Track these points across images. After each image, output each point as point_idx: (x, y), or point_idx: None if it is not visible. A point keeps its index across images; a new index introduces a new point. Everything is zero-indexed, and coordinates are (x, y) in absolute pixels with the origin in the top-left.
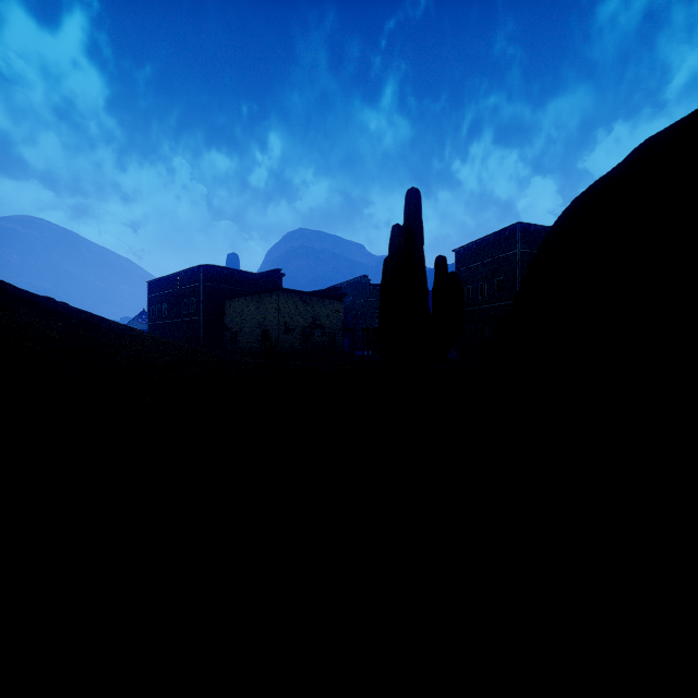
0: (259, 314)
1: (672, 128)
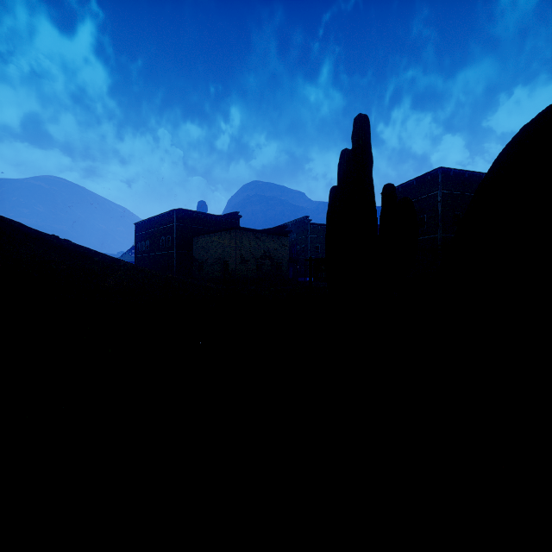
0: (220, 248)
1: None
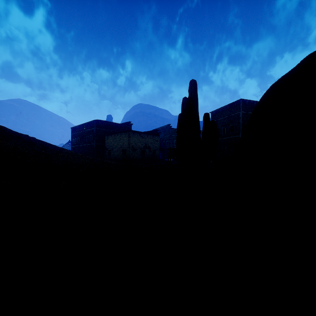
0: (120, 142)
1: None
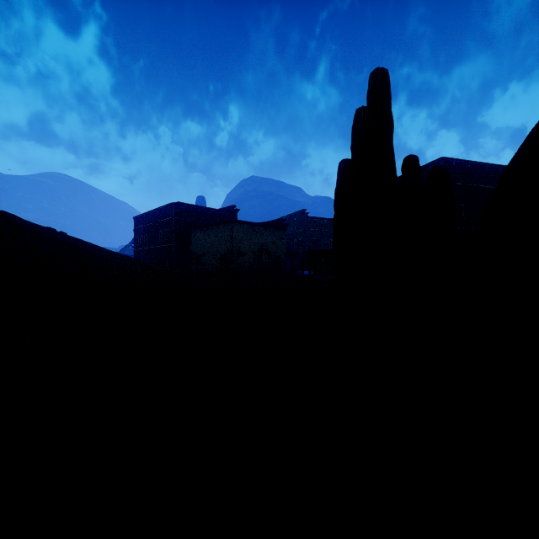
0: (217, 241)
1: None
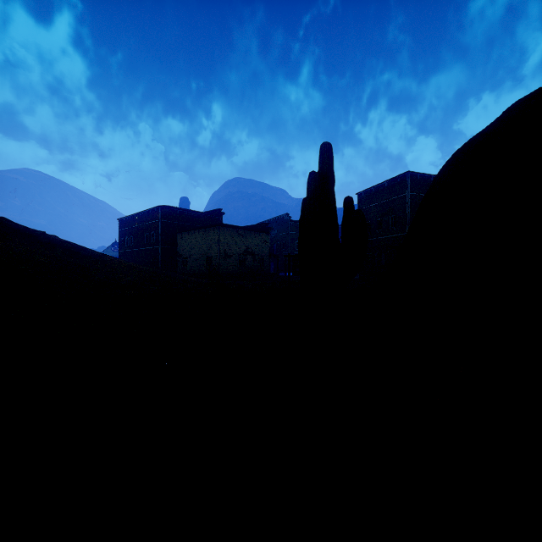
0: (204, 244)
1: (537, 92)
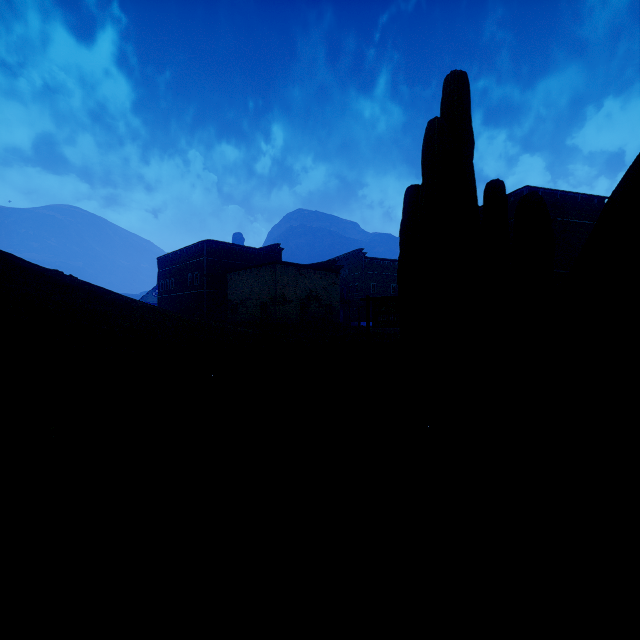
0: (257, 286)
1: None
